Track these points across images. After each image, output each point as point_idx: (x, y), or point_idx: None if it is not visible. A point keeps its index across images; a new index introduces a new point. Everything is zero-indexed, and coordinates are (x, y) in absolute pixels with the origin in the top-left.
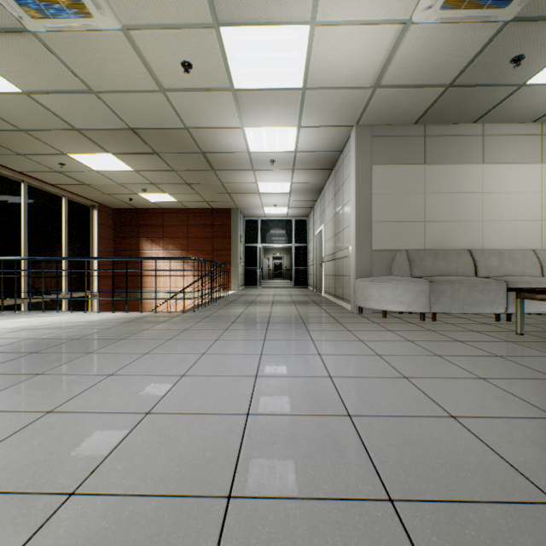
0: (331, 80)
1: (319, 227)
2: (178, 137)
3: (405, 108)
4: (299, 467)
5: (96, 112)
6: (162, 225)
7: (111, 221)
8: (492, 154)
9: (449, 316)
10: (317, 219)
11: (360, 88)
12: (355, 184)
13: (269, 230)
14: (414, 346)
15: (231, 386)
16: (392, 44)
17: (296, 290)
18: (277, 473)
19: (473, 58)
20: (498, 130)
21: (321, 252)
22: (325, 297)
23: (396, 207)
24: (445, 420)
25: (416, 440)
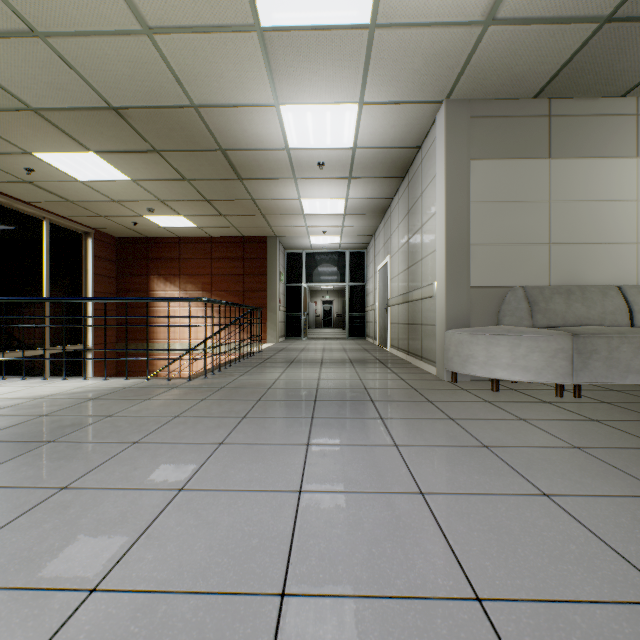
0: (417, 7)
1: (382, 260)
2: (184, 123)
3: (526, 67)
4: None
5: (53, 75)
6: (178, 259)
7: (112, 253)
8: None
9: (591, 386)
10: (380, 250)
11: (462, 25)
12: (445, 188)
13: (316, 266)
14: (598, 465)
15: None
16: None
17: (351, 342)
18: None
19: None
20: None
21: (385, 292)
22: (392, 353)
23: (506, 223)
24: None
25: None
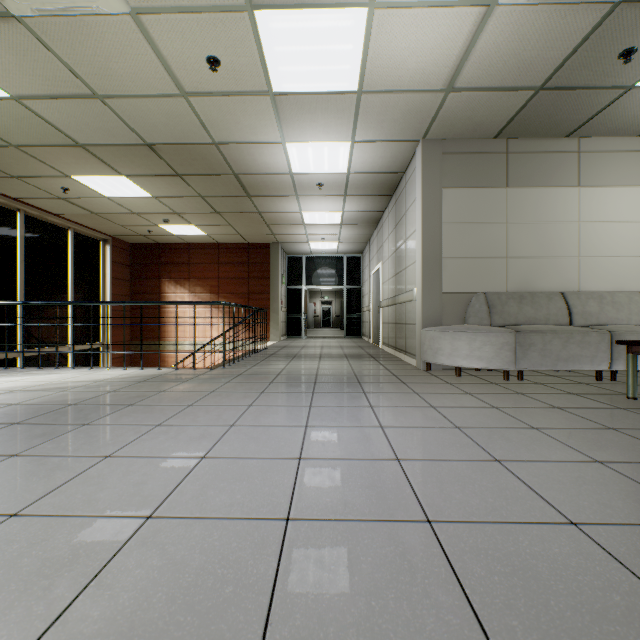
0: (393, 81)
1: (376, 265)
2: (205, 155)
3: (484, 118)
4: (362, 613)
5: (104, 122)
6: (188, 263)
7: (127, 258)
8: (590, 175)
9: (537, 373)
10: (374, 256)
11: (429, 91)
12: (421, 212)
13: (315, 269)
14: (501, 415)
15: (266, 473)
16: (470, 33)
17: (348, 341)
18: (330, 627)
19: (572, 52)
20: (597, 146)
21: (378, 295)
22: (383, 349)
23: (471, 240)
24: (564, 529)
25: (529, 564)
